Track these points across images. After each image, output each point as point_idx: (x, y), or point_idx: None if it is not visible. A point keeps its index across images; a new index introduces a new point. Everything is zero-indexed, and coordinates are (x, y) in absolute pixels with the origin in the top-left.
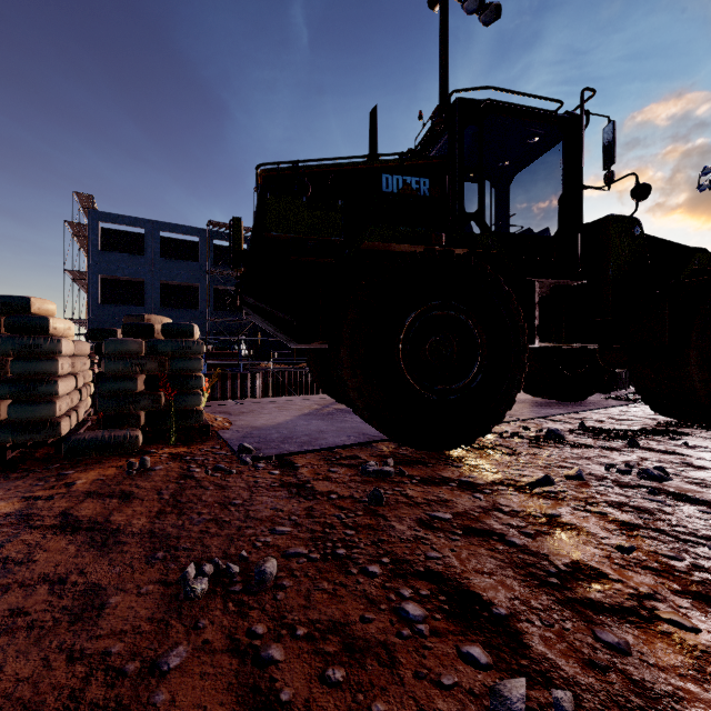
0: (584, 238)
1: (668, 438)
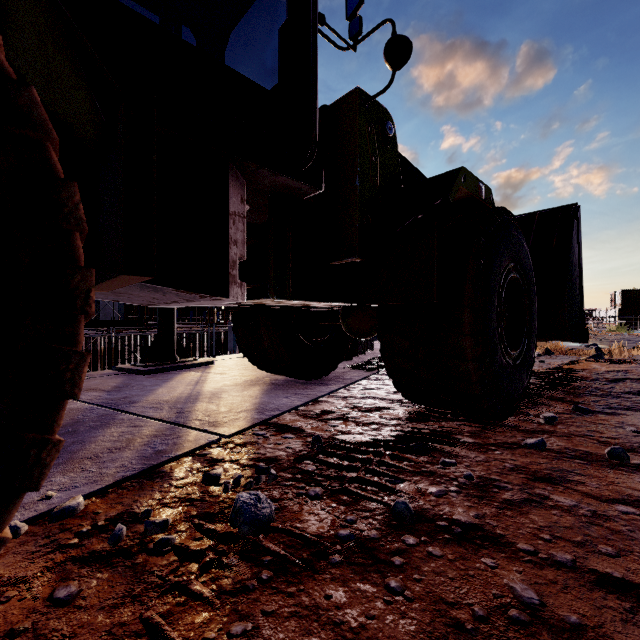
0: (322, 128)
1: (440, 461)
